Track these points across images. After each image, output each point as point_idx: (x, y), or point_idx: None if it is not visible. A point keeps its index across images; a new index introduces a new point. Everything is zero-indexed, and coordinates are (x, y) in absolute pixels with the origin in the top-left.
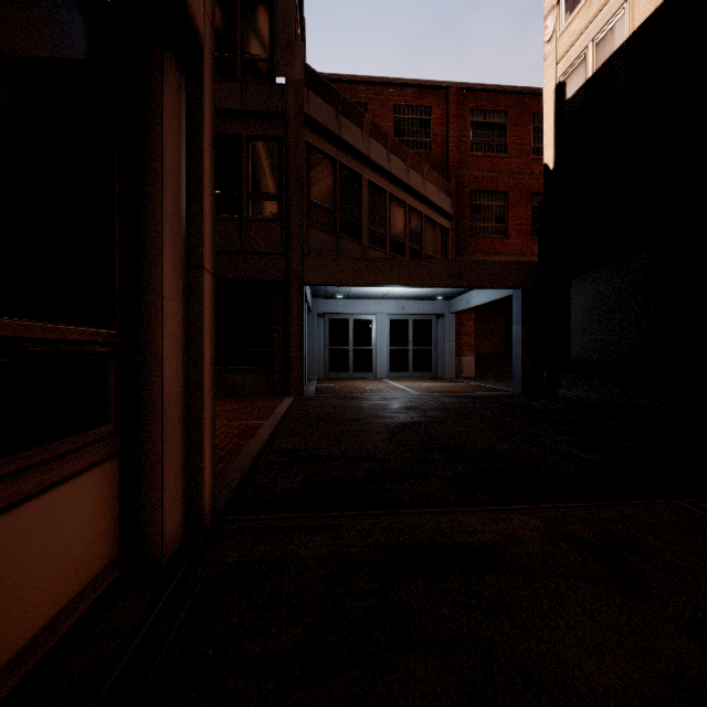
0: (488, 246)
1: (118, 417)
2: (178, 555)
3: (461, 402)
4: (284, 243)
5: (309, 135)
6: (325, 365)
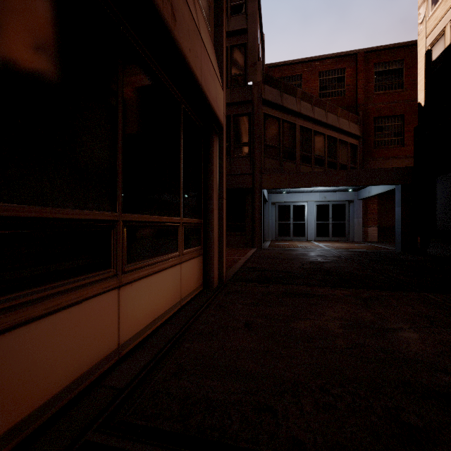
0: (388, 153)
1: (202, 244)
2: (217, 287)
3: (353, 254)
4: (251, 168)
5: (265, 109)
6: (275, 232)
